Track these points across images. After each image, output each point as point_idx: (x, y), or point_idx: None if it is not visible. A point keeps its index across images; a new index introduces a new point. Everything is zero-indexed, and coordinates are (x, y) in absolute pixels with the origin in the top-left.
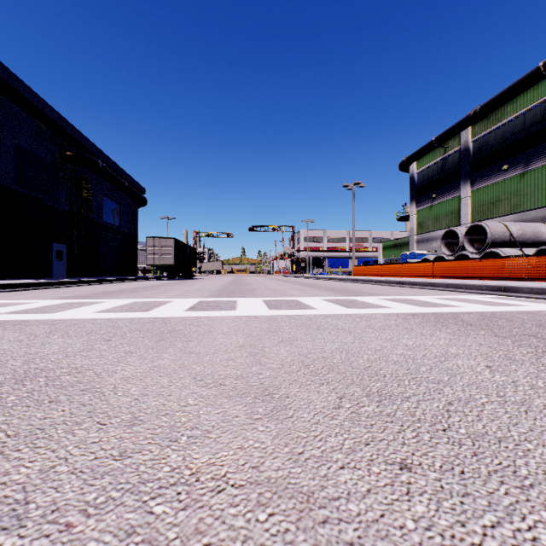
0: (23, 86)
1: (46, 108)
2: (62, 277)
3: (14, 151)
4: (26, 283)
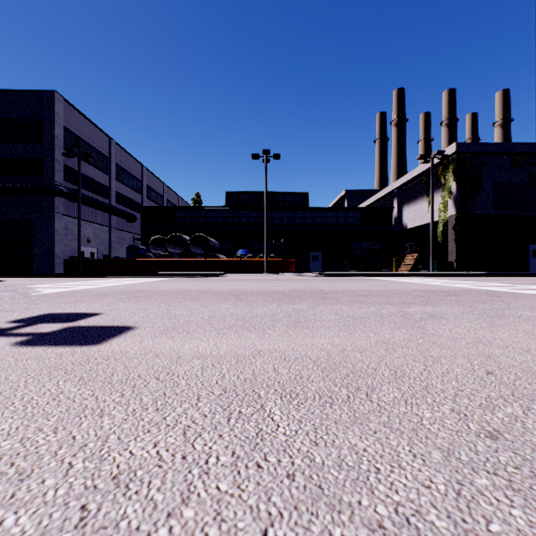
0: (492, 146)
1: (513, 148)
2: None
3: (492, 188)
4: (466, 274)
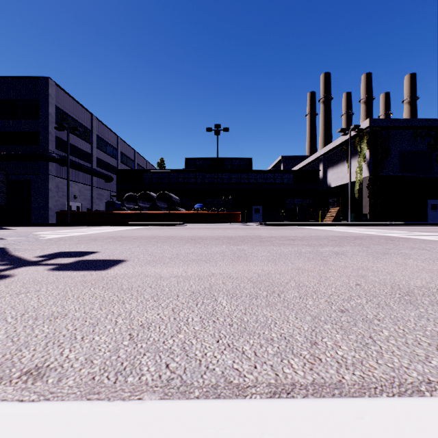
0: (398, 121)
1: (415, 123)
2: (436, 222)
3: (398, 155)
4: (376, 223)
